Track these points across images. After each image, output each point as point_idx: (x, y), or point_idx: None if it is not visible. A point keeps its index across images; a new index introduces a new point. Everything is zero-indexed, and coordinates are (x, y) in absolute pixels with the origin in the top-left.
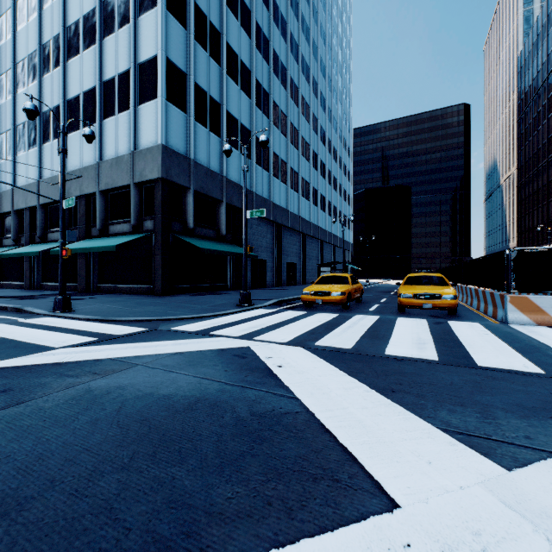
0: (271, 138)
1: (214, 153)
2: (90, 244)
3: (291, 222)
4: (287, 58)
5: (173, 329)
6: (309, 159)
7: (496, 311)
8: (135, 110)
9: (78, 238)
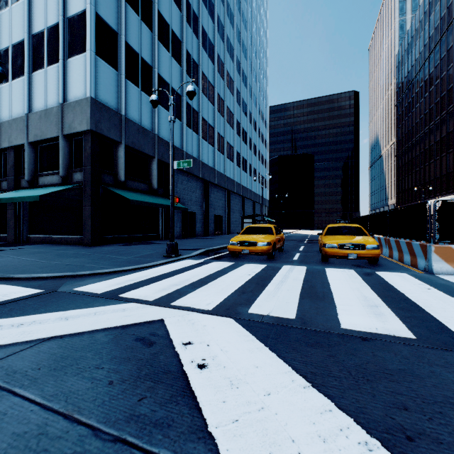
0: (200, 104)
1: (146, 111)
2: (15, 194)
3: (217, 180)
4: (214, 36)
5: (76, 290)
6: (233, 127)
7: (415, 260)
8: (65, 63)
9: (6, 189)
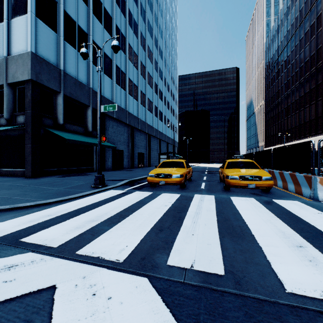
0: (127, 68)
1: (82, 69)
2: None
3: (140, 126)
4: (138, 17)
5: None
6: (152, 87)
7: (300, 189)
8: (9, 23)
9: None
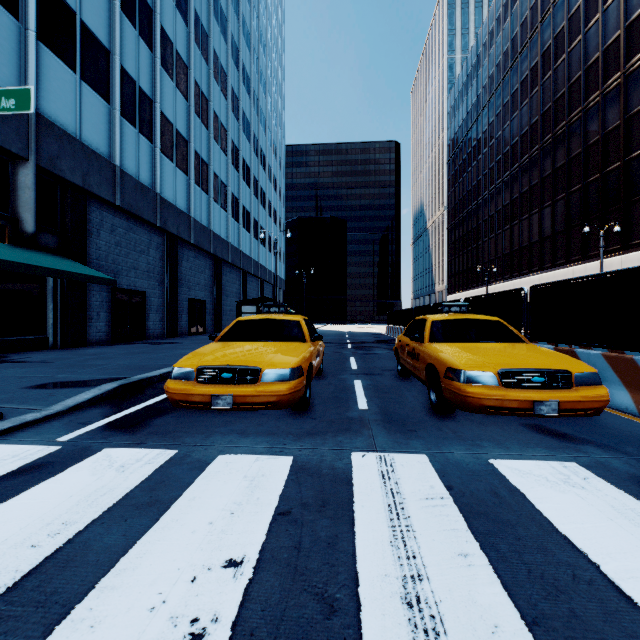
0: (156, 86)
1: None
2: None
3: (195, 237)
4: None
5: None
6: (226, 151)
7: None
8: None
9: None
